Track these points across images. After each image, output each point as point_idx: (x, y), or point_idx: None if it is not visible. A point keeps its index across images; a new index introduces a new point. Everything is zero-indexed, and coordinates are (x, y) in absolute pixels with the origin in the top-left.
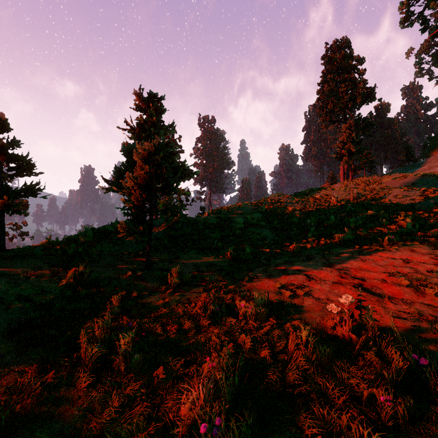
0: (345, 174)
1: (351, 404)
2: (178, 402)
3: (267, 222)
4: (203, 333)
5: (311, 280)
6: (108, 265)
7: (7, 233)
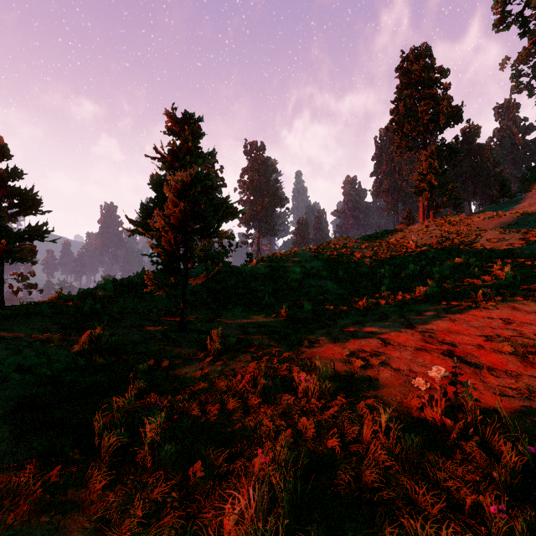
0: (426, 212)
1: (452, 517)
2: (222, 510)
3: (330, 272)
4: (252, 415)
5: (387, 346)
6: (132, 326)
7: (10, 286)
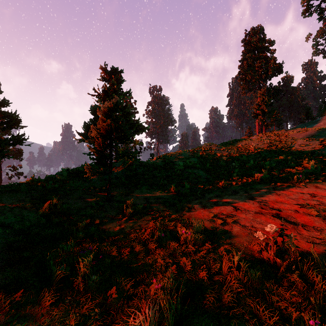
0: (260, 128)
1: None
2: (128, 321)
3: (201, 165)
4: (151, 255)
5: (237, 211)
6: (77, 198)
7: (7, 173)
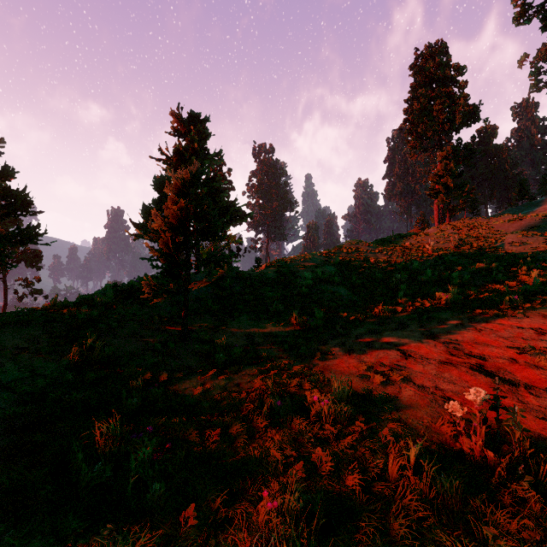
0: (441, 216)
1: None
2: None
3: (342, 278)
4: (258, 441)
5: (408, 359)
6: (130, 336)
7: (15, 291)
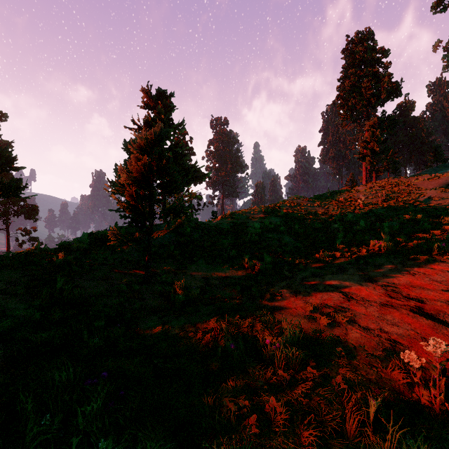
0: (368, 176)
1: None
2: None
3: (286, 227)
4: (212, 385)
5: (350, 301)
6: (100, 278)
7: (16, 239)
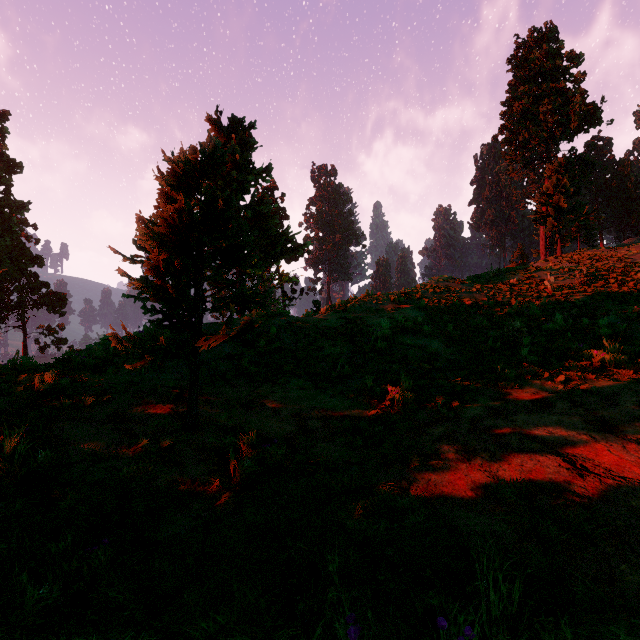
0: (548, 247)
1: None
2: None
3: (431, 326)
4: None
5: (585, 477)
6: (108, 419)
7: (37, 341)
